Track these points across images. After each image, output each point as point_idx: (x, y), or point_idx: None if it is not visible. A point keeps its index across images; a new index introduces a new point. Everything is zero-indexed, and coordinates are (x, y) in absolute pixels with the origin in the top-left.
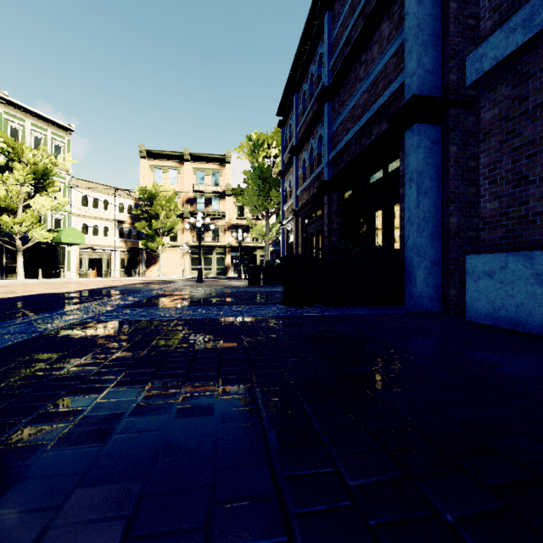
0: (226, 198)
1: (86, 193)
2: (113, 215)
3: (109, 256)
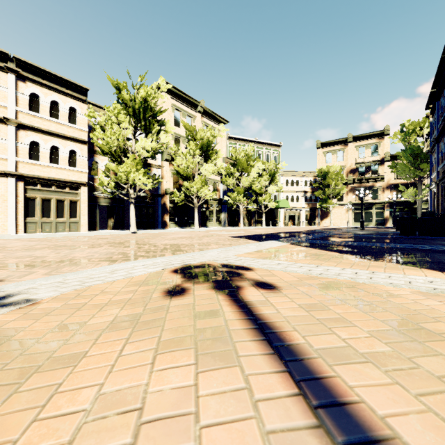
0: (384, 164)
1: (287, 178)
2: (301, 188)
3: (298, 213)
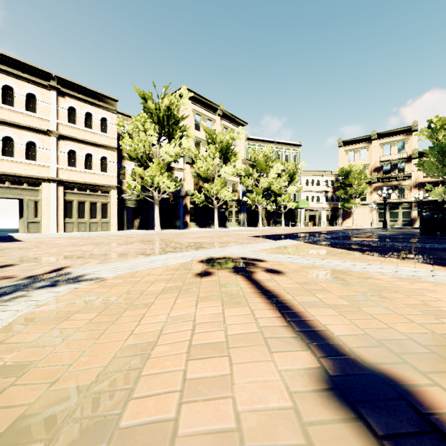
0: (412, 161)
1: (307, 178)
2: (322, 188)
3: (319, 214)
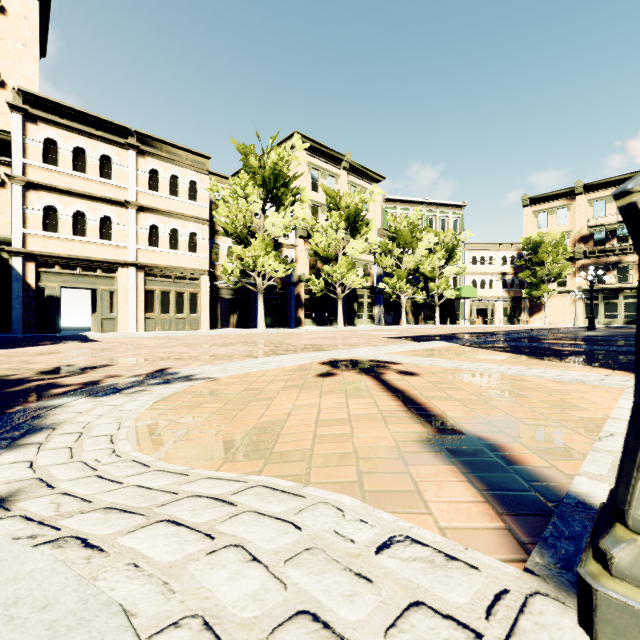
0: None
1: (474, 254)
2: (496, 268)
3: (493, 306)
